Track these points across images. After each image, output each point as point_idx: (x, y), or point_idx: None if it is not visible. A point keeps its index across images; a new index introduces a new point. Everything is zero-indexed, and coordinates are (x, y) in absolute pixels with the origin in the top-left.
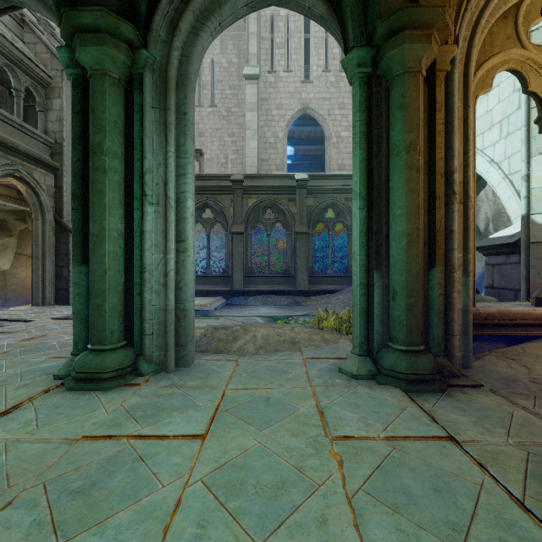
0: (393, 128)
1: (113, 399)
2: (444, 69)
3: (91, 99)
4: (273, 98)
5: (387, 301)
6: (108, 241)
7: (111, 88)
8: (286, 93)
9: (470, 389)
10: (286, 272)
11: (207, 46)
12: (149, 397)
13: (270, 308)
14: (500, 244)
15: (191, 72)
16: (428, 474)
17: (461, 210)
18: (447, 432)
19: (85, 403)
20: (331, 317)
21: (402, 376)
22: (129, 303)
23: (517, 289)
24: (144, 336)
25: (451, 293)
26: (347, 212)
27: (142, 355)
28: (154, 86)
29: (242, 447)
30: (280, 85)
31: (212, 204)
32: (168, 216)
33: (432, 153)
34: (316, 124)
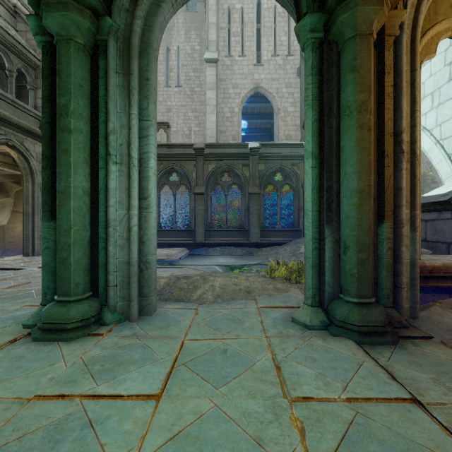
0: (344, 89)
1: (75, 350)
2: (393, 34)
3: (57, 63)
4: (229, 79)
5: (338, 254)
6: (74, 198)
7: (76, 53)
8: (241, 74)
9: (421, 341)
10: (241, 227)
11: (169, 17)
12: (109, 349)
13: (227, 258)
14: (434, 202)
15: (154, 41)
16: (400, 448)
17: (409, 168)
18: (408, 391)
19: (46, 355)
20: (282, 267)
21: (355, 328)
22: (95, 256)
23: (450, 242)
24: (108, 288)
25: (400, 247)
26: (293, 175)
27: (107, 305)
28: (118, 53)
29: (197, 411)
30: (236, 68)
31: (178, 169)
32: (131, 174)
33: (381, 114)
34: (266, 101)
